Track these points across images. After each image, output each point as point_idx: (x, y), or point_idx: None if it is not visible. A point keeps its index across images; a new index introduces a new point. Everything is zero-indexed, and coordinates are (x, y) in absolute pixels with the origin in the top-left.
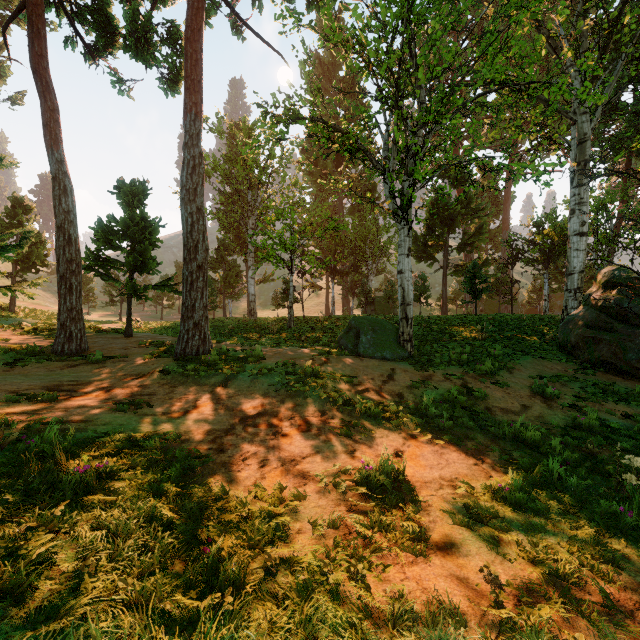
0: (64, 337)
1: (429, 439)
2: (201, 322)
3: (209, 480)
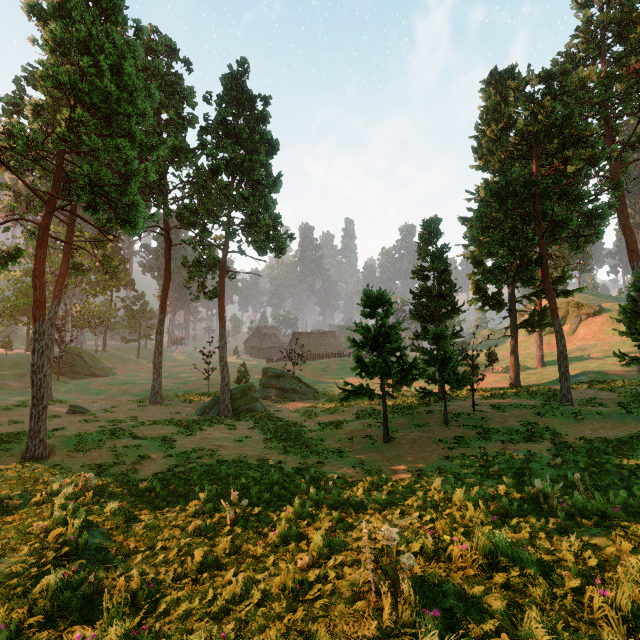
0: None
1: None
2: None
3: None
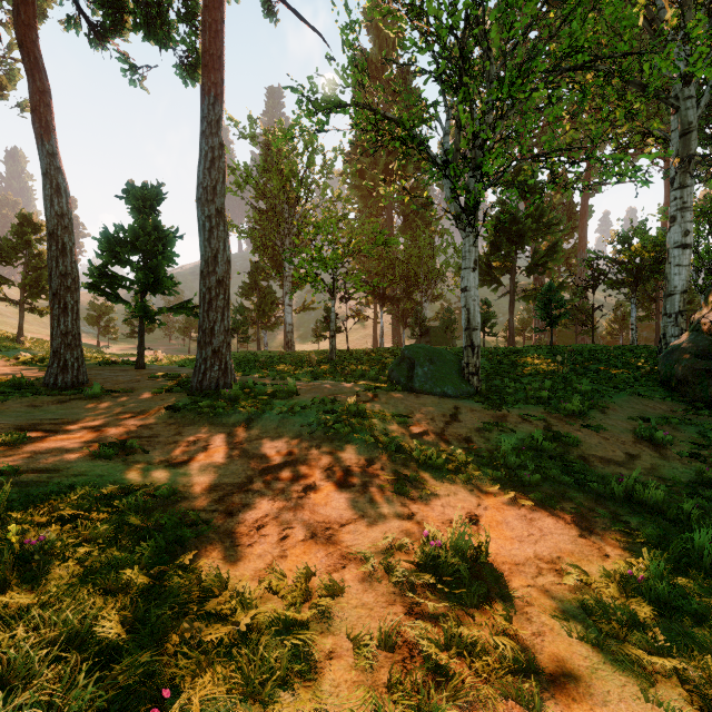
0: (57, 367)
1: (512, 499)
2: (221, 349)
3: (201, 562)
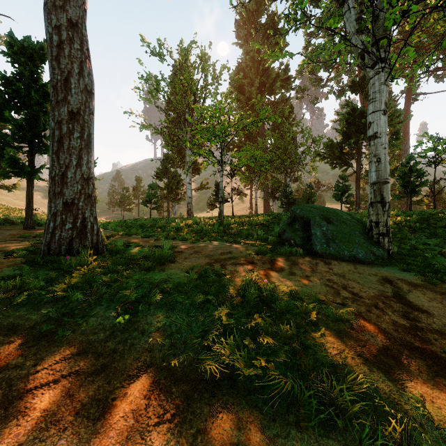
0: None
1: None
2: (77, 202)
3: None
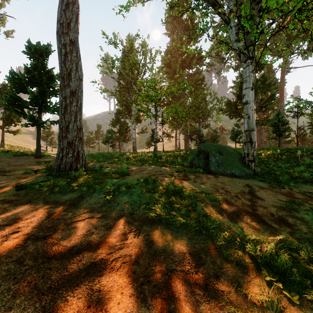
0: None
1: None
2: (74, 142)
3: None
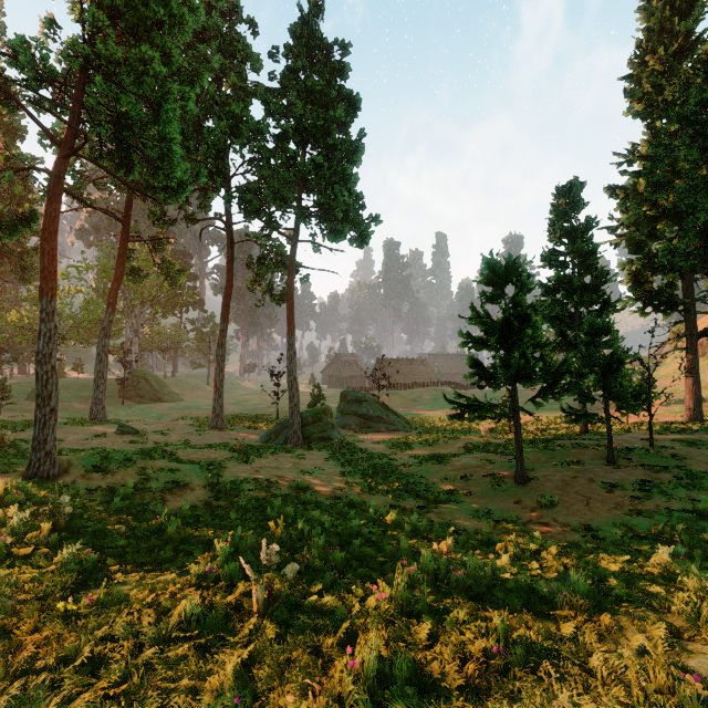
0: None
1: None
2: None
3: None
